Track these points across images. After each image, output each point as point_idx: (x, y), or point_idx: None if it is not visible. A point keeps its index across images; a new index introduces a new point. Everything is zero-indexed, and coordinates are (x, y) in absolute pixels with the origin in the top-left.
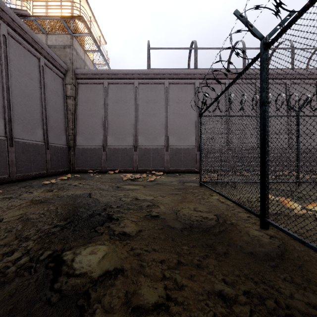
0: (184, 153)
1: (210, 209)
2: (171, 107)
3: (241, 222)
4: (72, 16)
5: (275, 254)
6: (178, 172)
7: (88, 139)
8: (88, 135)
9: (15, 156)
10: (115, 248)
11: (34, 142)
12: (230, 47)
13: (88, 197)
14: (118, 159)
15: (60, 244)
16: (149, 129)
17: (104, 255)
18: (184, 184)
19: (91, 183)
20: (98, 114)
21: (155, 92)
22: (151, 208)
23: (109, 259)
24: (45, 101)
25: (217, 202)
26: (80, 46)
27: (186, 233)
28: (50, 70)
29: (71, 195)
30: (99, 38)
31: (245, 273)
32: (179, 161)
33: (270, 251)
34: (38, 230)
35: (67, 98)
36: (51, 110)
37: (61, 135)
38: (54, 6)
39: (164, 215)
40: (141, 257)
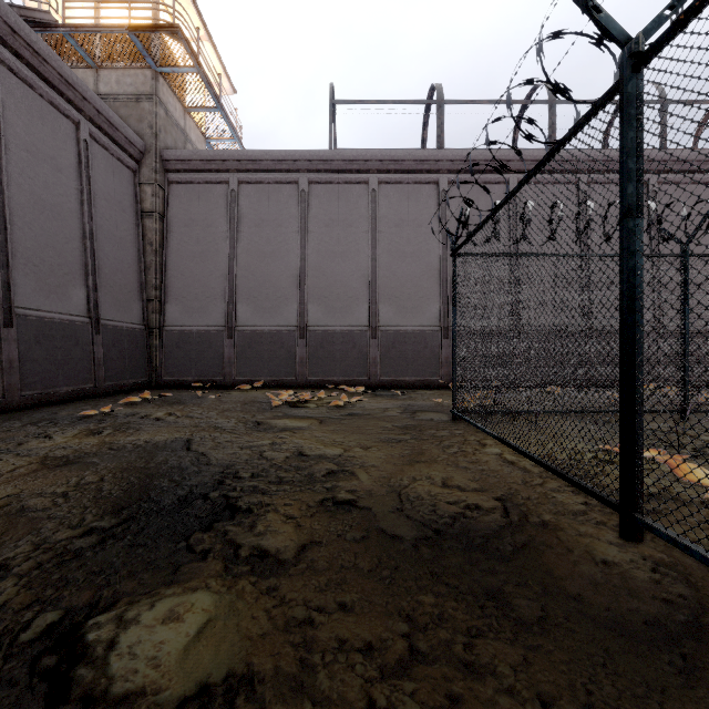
0: (413, 343)
1: (484, 482)
2: (383, 237)
3: (567, 521)
4: (154, 25)
5: (680, 624)
6: (399, 387)
7: (194, 310)
8: (193, 302)
9: (18, 350)
10: (236, 602)
11: (65, 317)
12: (532, 81)
13: (184, 451)
14: (261, 357)
15: (86, 591)
16: (333, 288)
17: (202, 627)
18: (414, 415)
19: (196, 412)
20: (217, 252)
21: (347, 202)
22: (337, 479)
23: (216, 642)
24: (91, 222)
25: (498, 463)
26: (175, 98)
27: (427, 552)
28: (103, 150)
29: (142, 445)
30: (219, 80)
31: (608, 694)
32: (402, 361)
33: (663, 613)
34: (40, 544)
35: (143, 216)
36: (106, 242)
37: (130, 302)
38: (114, 5)
39: (369, 500)
40: (307, 634)
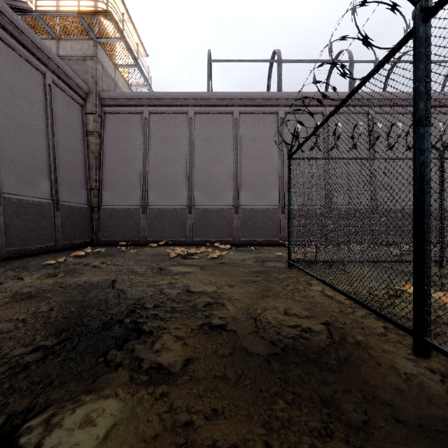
0: (261, 217)
1: (313, 311)
2: (242, 148)
3: (374, 340)
4: (94, 10)
5: None
6: (253, 245)
7: (120, 195)
8: (119, 190)
9: (4, 221)
10: (136, 408)
11: (35, 199)
12: (345, 37)
13: (110, 288)
14: (164, 225)
15: (26, 398)
16: (210, 181)
17: (109, 430)
18: (263, 263)
19: (120, 262)
20: (135, 158)
21: (219, 126)
22: (212, 309)
23: (118, 444)
24: (53, 138)
25: (321, 297)
26: (108, 58)
27: (277, 366)
28: (61, 91)
29: (82, 284)
30: (137, 47)
31: None
32: (255, 228)
33: None
34: None
35: (88, 134)
36: (63, 151)
37: (79, 190)
38: None
39: (234, 325)
40: (188, 436)
